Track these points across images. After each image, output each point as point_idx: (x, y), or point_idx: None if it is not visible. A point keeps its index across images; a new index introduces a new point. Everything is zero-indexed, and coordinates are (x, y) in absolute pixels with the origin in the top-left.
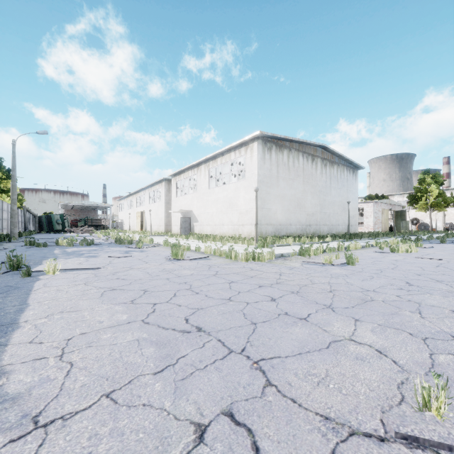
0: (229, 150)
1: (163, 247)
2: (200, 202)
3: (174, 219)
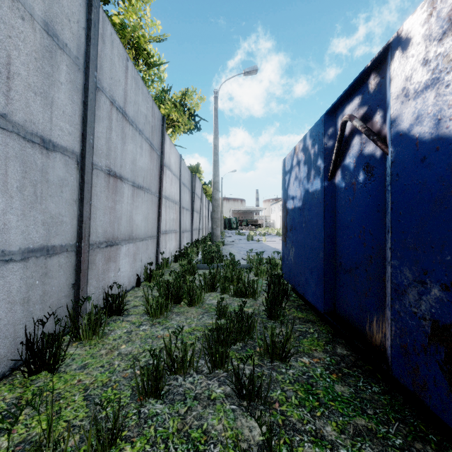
0: None
1: None
2: None
3: None
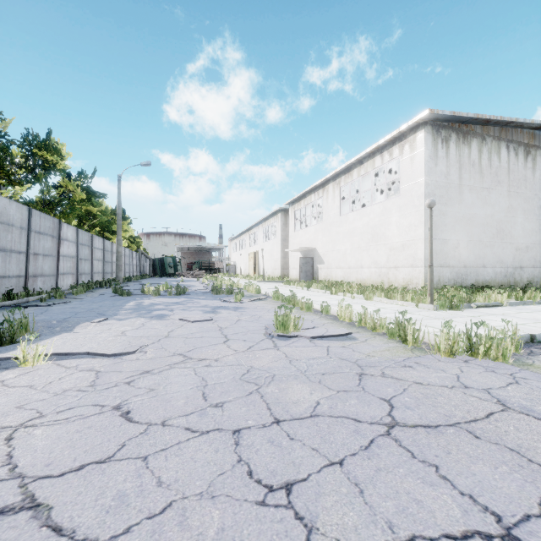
0: (372, 154)
1: (271, 301)
2: (326, 236)
3: (291, 260)
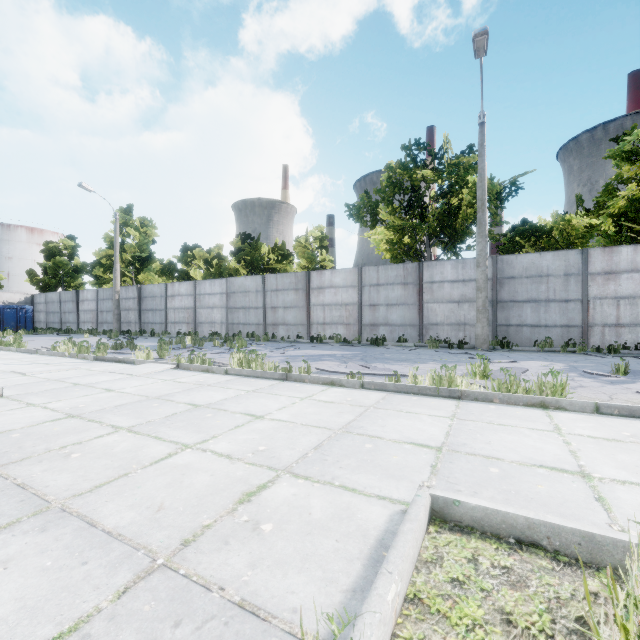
0: None
1: None
2: None
3: None
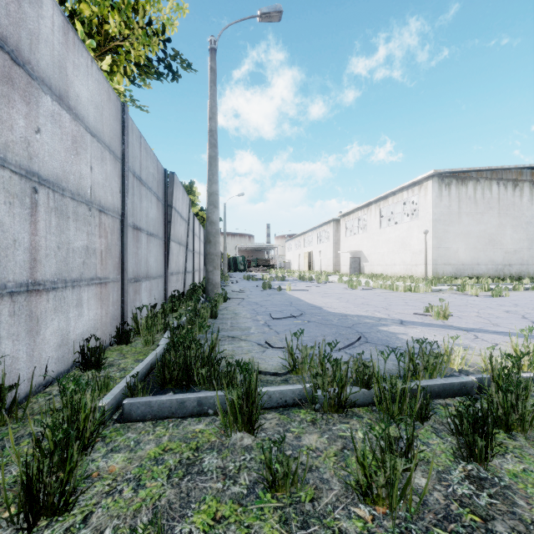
0: (401, 190)
1: (338, 283)
2: (370, 242)
3: (342, 259)
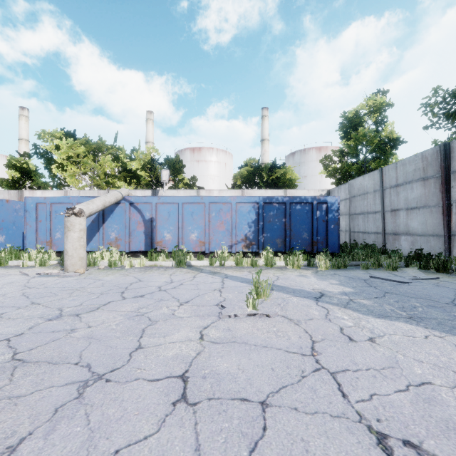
0: None
1: None
2: None
3: None
